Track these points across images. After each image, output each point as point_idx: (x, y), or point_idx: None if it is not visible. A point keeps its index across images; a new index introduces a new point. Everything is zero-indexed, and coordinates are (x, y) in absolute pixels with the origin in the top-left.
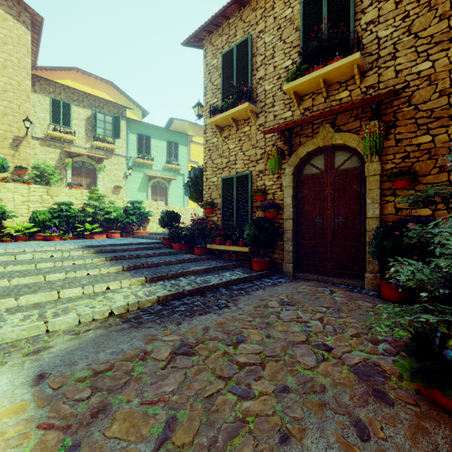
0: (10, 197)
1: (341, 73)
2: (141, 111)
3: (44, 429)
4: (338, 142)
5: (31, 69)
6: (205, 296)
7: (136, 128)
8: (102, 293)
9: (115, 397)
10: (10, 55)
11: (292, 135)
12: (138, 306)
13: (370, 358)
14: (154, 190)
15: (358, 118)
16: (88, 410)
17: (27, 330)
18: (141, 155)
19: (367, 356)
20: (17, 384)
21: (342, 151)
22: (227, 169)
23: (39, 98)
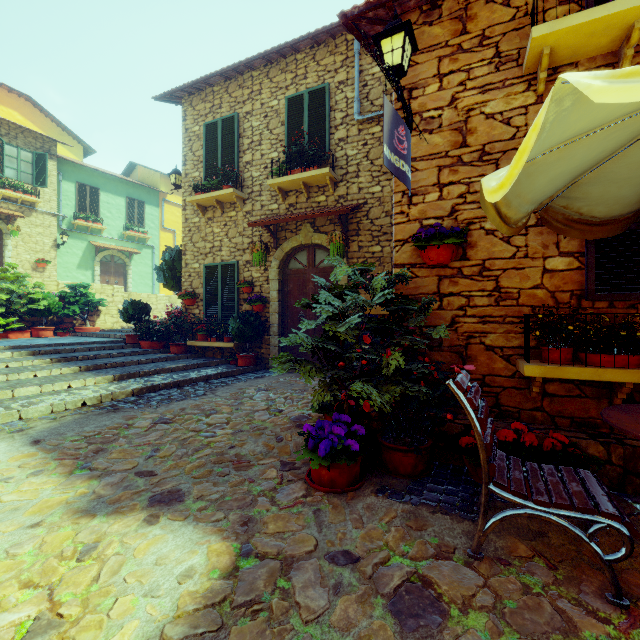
0: None
1: (318, 180)
2: (82, 146)
3: (59, 460)
4: (317, 242)
5: None
6: (182, 389)
7: (75, 174)
8: (64, 391)
9: (109, 445)
10: None
11: (279, 229)
12: (112, 398)
13: (307, 412)
14: (105, 267)
15: (332, 222)
16: (90, 451)
17: (2, 417)
18: (83, 214)
19: (305, 411)
20: (17, 446)
21: (322, 250)
22: (212, 256)
23: None
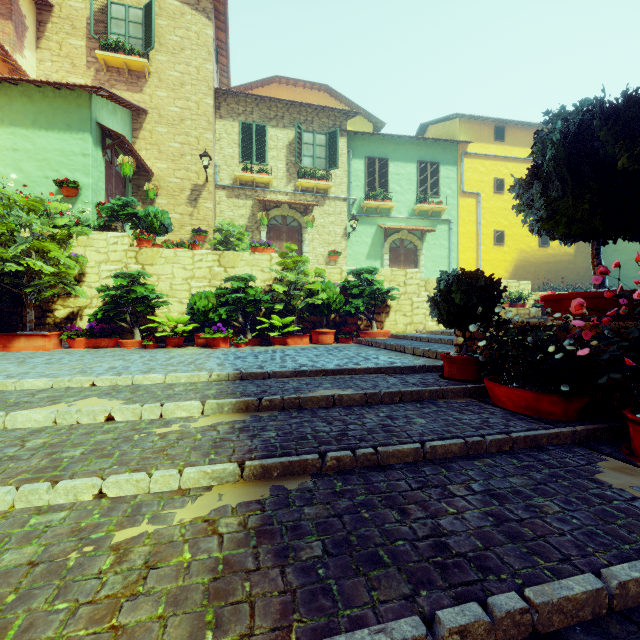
0: (169, 272)
1: None
2: (371, 124)
3: None
4: None
5: None
6: None
7: (364, 149)
8: None
9: None
10: (188, 65)
11: None
12: None
13: None
14: (394, 255)
15: None
16: None
17: None
18: (372, 193)
19: None
20: None
21: None
22: None
23: (225, 126)
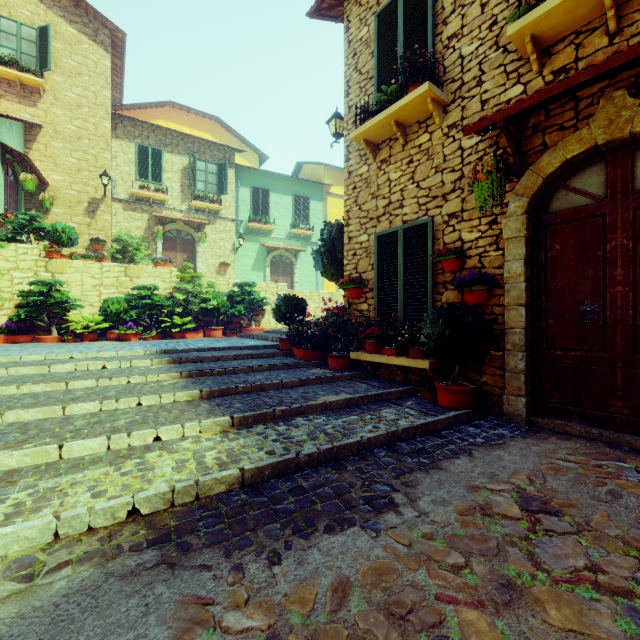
0: (78, 280)
1: None
2: (257, 155)
3: None
4: None
5: (115, 110)
6: (342, 471)
7: (250, 179)
8: (141, 450)
9: None
10: (86, 89)
11: (524, 134)
12: (197, 492)
13: None
14: (274, 267)
15: None
16: None
17: None
18: (256, 217)
19: None
20: None
21: None
22: (386, 218)
23: (122, 146)
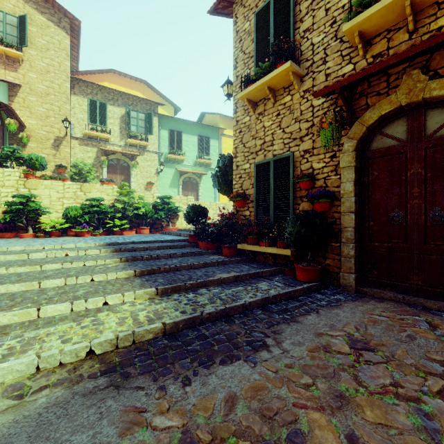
0: (47, 194)
1: None
2: (173, 107)
3: None
4: (436, 93)
5: (73, 74)
6: (232, 324)
7: (168, 124)
8: (94, 311)
9: None
10: (52, 60)
11: (354, 97)
12: (133, 339)
13: None
14: (185, 185)
15: None
16: None
17: None
18: (172, 150)
19: None
20: None
21: (441, 108)
22: (262, 153)
23: (78, 100)
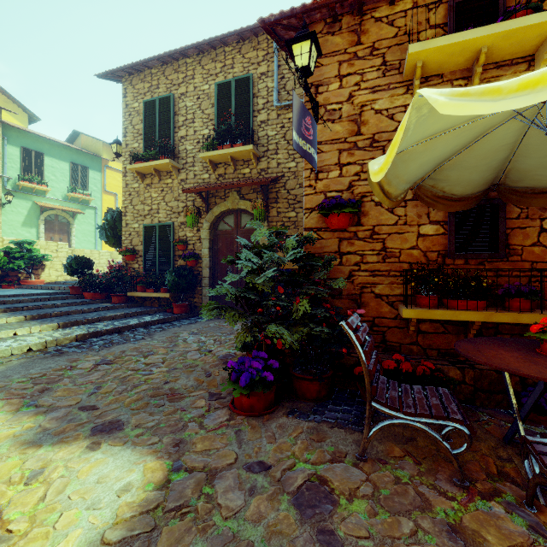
0: None
1: (243, 155)
2: (27, 114)
3: (6, 400)
4: (242, 207)
5: None
6: (123, 334)
7: (20, 139)
8: (10, 338)
9: (54, 385)
10: None
11: (209, 195)
12: (56, 343)
13: (232, 351)
14: (49, 225)
15: (256, 191)
16: (36, 391)
17: None
18: (28, 176)
19: (231, 351)
20: None
21: (247, 214)
22: (150, 217)
23: None
